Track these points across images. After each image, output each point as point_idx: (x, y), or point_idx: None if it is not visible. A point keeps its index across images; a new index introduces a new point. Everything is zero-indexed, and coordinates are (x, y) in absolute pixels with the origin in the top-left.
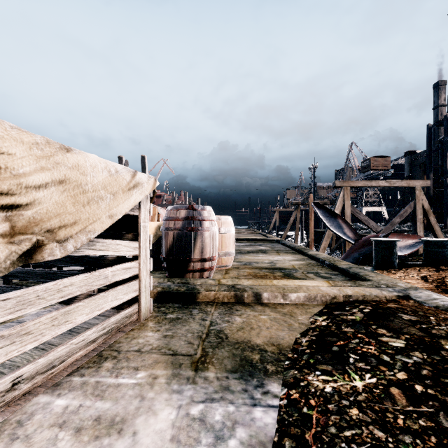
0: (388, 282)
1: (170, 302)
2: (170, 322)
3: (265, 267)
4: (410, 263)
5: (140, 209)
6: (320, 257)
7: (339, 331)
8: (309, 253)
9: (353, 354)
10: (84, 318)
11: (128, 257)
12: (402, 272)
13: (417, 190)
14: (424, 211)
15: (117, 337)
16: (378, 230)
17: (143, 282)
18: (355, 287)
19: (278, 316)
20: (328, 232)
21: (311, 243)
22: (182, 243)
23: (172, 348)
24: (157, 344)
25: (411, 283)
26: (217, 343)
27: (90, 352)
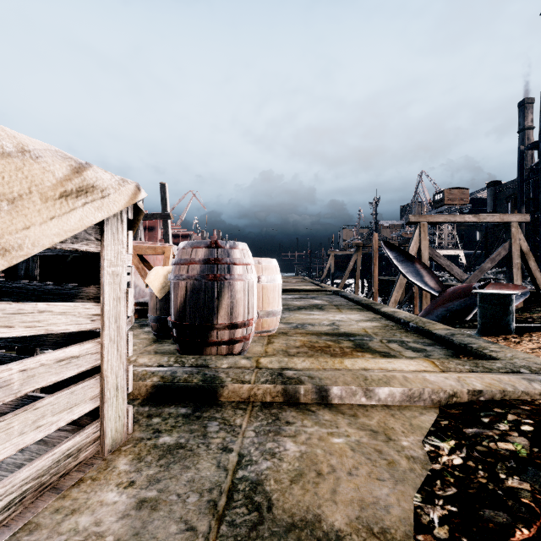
0: (529, 363)
1: (173, 402)
2: (161, 457)
3: (325, 332)
4: (531, 326)
5: (103, 241)
6: (400, 317)
7: (500, 487)
8: (382, 309)
9: None
10: None
11: (89, 331)
12: (529, 341)
13: (513, 227)
14: (522, 254)
15: (37, 510)
16: (463, 278)
17: (110, 380)
18: (481, 373)
19: (363, 437)
20: (400, 281)
21: (376, 295)
22: (199, 300)
23: None
24: (115, 535)
25: None
26: (248, 527)
27: None
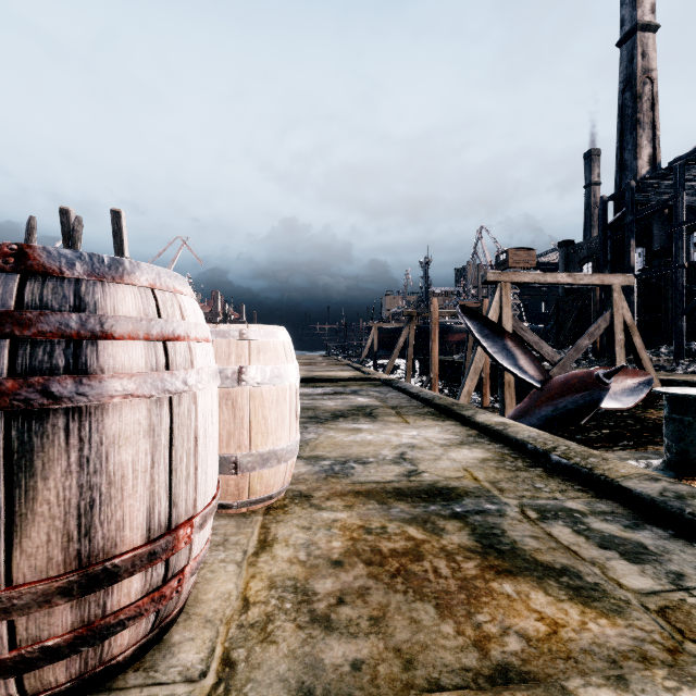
0: None
1: None
2: None
3: (395, 488)
4: None
5: None
6: (524, 439)
7: None
8: (478, 419)
9: None
10: None
11: None
12: None
13: (615, 292)
14: (625, 328)
15: None
16: (555, 360)
17: None
18: None
19: None
20: (475, 364)
21: (435, 382)
22: None
23: None
24: None
25: None
26: None
27: None
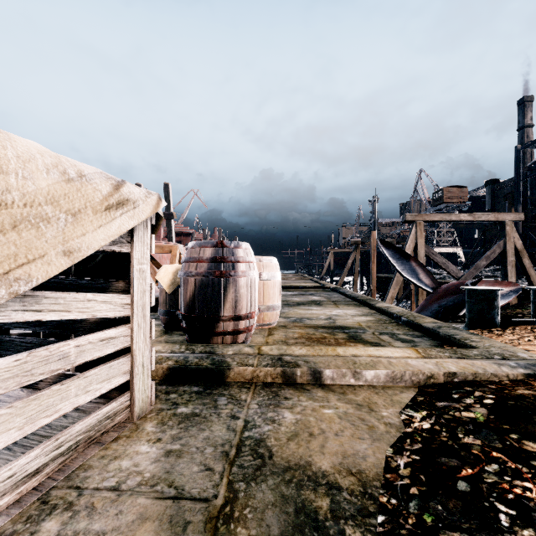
0: (503, 351)
1: (186, 382)
2: (181, 422)
3: (322, 326)
4: (516, 320)
5: (133, 243)
6: (393, 312)
7: (457, 443)
8: (377, 305)
9: (502, 503)
10: (12, 437)
11: (118, 318)
12: (511, 333)
13: (508, 226)
14: (516, 252)
15: (87, 456)
16: (459, 276)
17: (138, 358)
18: (458, 359)
19: (350, 409)
20: (397, 278)
21: (374, 292)
22: (207, 295)
23: (176, 483)
24: (151, 472)
25: (532, 351)
26: (254, 469)
27: (29, 493)
